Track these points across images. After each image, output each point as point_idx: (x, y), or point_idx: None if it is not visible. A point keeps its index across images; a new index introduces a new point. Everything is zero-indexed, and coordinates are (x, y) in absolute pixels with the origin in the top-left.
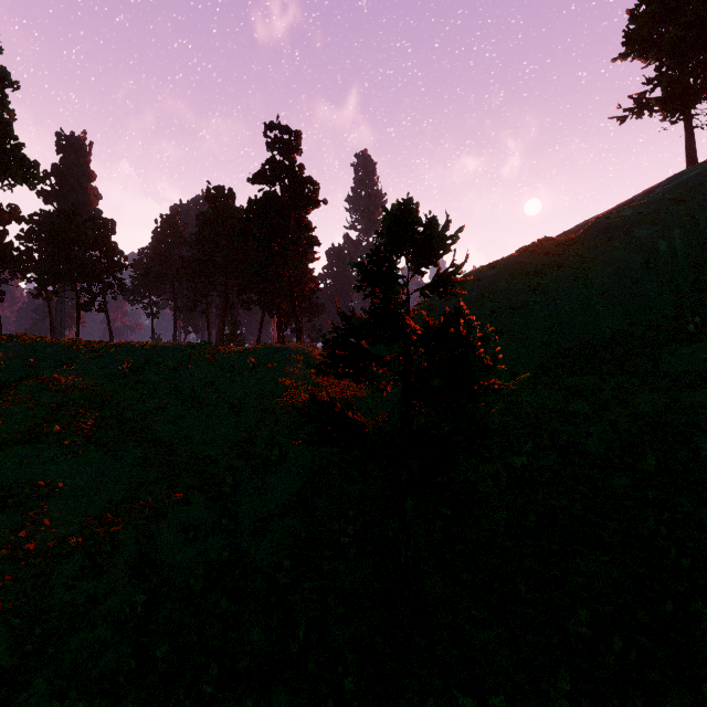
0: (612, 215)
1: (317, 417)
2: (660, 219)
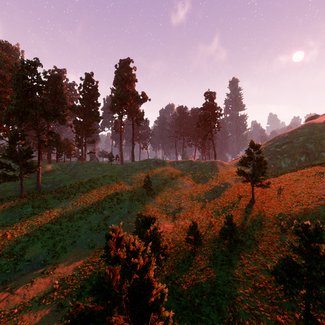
0: None
1: (238, 172)
2: None
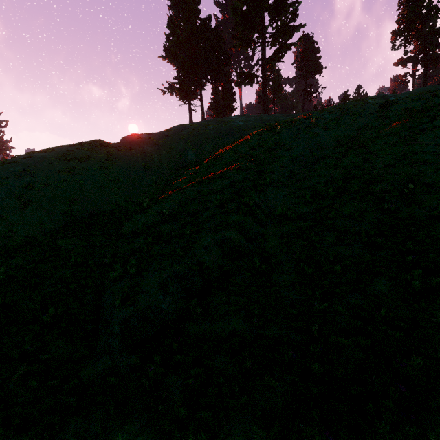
0: (137, 135)
1: None
2: (158, 143)
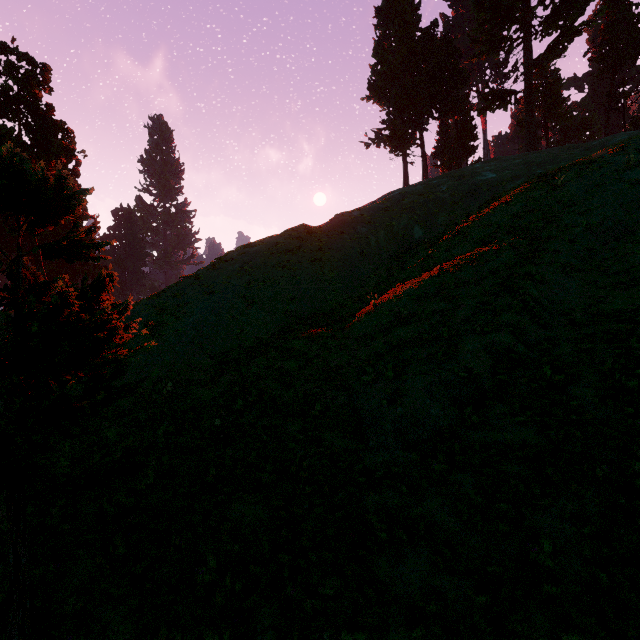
0: (346, 214)
1: None
2: (374, 221)
